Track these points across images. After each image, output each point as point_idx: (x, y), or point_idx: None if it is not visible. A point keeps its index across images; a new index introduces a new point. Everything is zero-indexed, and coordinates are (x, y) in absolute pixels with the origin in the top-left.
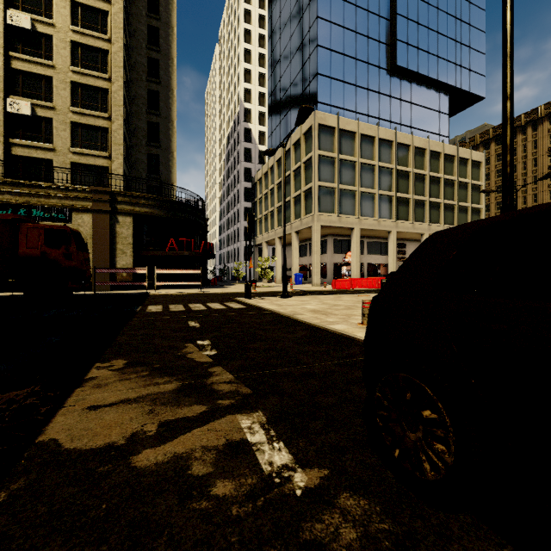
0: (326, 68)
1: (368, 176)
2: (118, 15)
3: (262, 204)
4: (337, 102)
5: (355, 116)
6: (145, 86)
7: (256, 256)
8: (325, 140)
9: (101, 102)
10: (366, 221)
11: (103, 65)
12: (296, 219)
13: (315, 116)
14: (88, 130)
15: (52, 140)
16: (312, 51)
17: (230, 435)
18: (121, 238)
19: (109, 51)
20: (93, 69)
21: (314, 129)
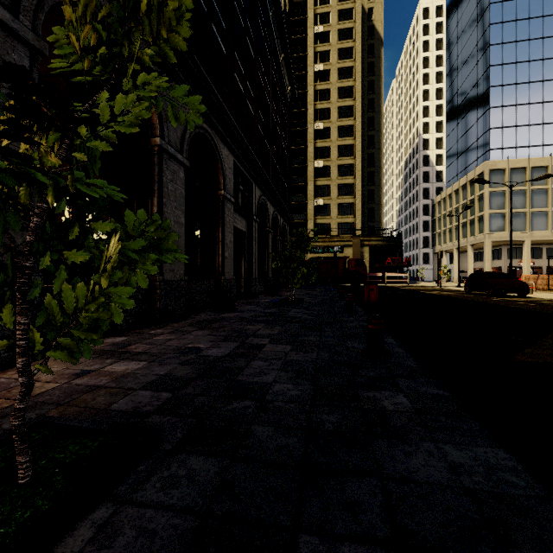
0: (498, 122)
1: (540, 198)
2: (358, 145)
3: (440, 222)
4: (509, 144)
5: (528, 150)
6: (366, 170)
7: (435, 262)
8: (495, 180)
9: (350, 191)
10: (537, 234)
11: (351, 171)
12: (471, 236)
13: (486, 165)
14: (344, 206)
15: (330, 214)
16: (485, 111)
17: (448, 293)
18: (364, 258)
19: (354, 164)
20: (346, 175)
21: (485, 174)
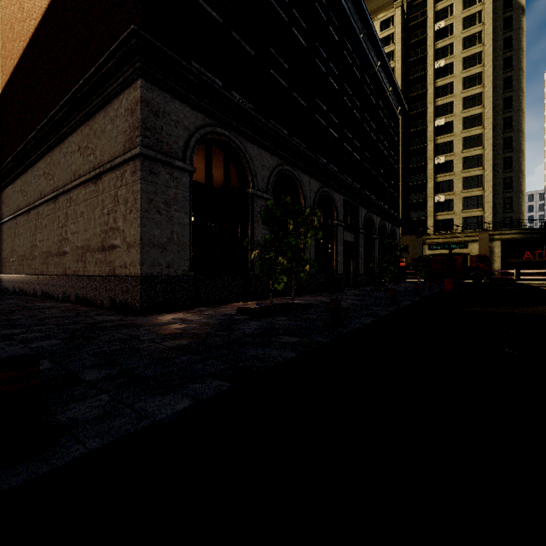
0: None
1: None
2: (488, 133)
3: None
4: None
5: None
6: (501, 157)
7: None
8: None
9: (477, 183)
10: None
11: (479, 162)
12: None
13: None
14: (470, 199)
15: (452, 209)
16: None
17: None
18: (494, 253)
19: (482, 154)
20: (473, 167)
21: None
